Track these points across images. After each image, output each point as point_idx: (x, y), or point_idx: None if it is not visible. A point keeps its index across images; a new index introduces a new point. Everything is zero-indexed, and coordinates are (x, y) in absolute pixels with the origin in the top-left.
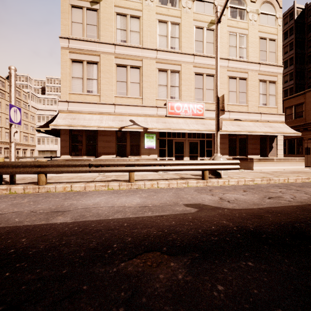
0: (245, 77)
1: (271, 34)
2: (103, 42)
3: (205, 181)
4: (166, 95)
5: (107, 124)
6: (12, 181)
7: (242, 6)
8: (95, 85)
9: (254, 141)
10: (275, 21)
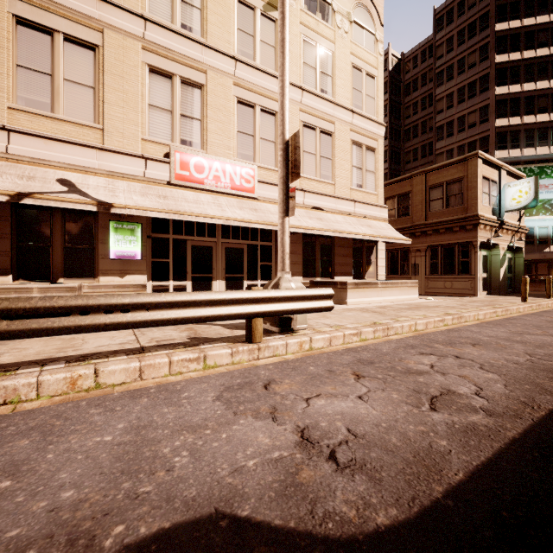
0: (330, 131)
1: (369, 65)
2: None
3: (256, 346)
4: (170, 135)
5: None
6: None
7: None
8: None
9: (345, 250)
10: (374, 44)
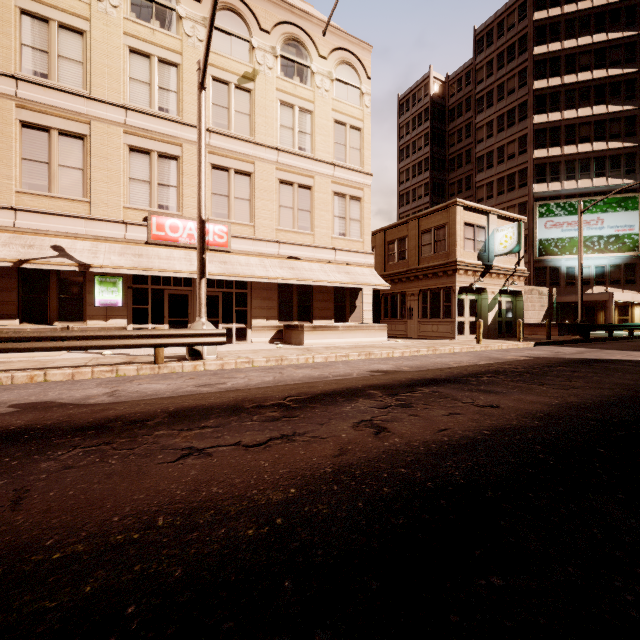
0: (309, 185)
1: (353, 118)
2: None
3: (156, 365)
4: (148, 202)
5: None
6: None
7: (303, 59)
8: None
9: (325, 295)
10: (360, 97)
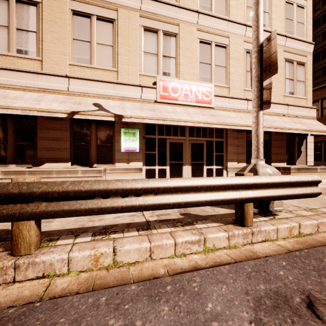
0: None
1: None
2: None
3: (249, 230)
4: (156, 70)
5: (48, 107)
6: None
7: None
8: (32, 42)
9: (279, 143)
10: None
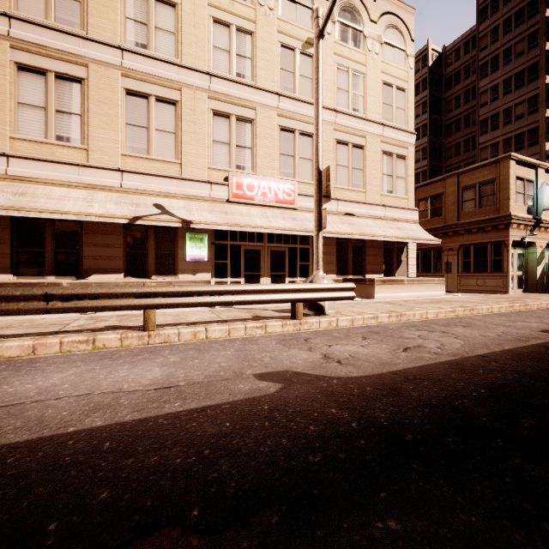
0: (361, 145)
1: (399, 79)
2: (96, 39)
3: (298, 321)
4: (228, 163)
5: (103, 210)
6: None
7: (357, 24)
8: (76, 127)
9: (376, 250)
10: (405, 59)
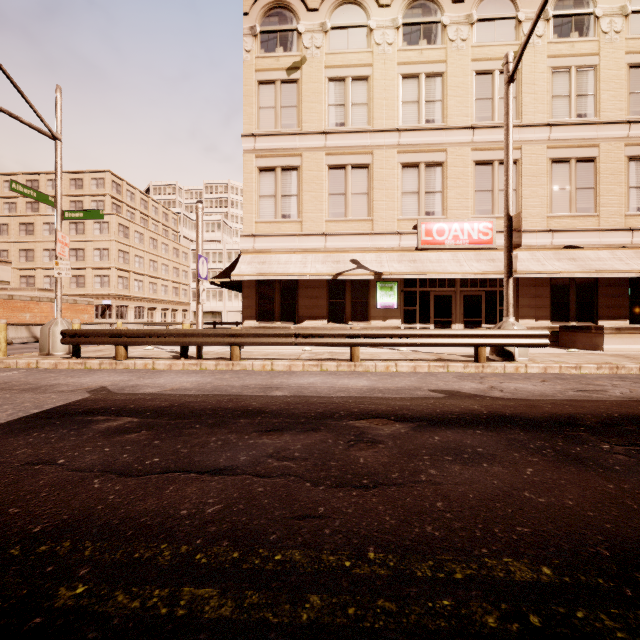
0: (591, 157)
1: None
2: (307, 132)
3: (480, 364)
4: (417, 211)
5: (314, 269)
6: (200, 354)
7: (583, 7)
8: (294, 205)
9: (615, 289)
10: None
